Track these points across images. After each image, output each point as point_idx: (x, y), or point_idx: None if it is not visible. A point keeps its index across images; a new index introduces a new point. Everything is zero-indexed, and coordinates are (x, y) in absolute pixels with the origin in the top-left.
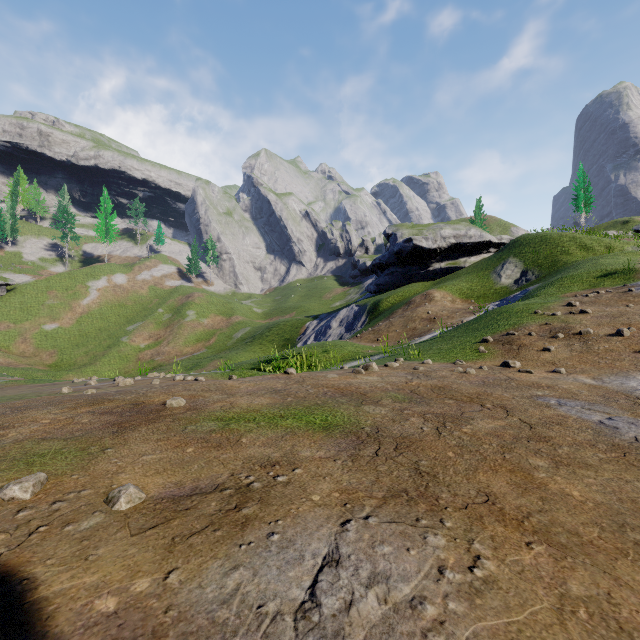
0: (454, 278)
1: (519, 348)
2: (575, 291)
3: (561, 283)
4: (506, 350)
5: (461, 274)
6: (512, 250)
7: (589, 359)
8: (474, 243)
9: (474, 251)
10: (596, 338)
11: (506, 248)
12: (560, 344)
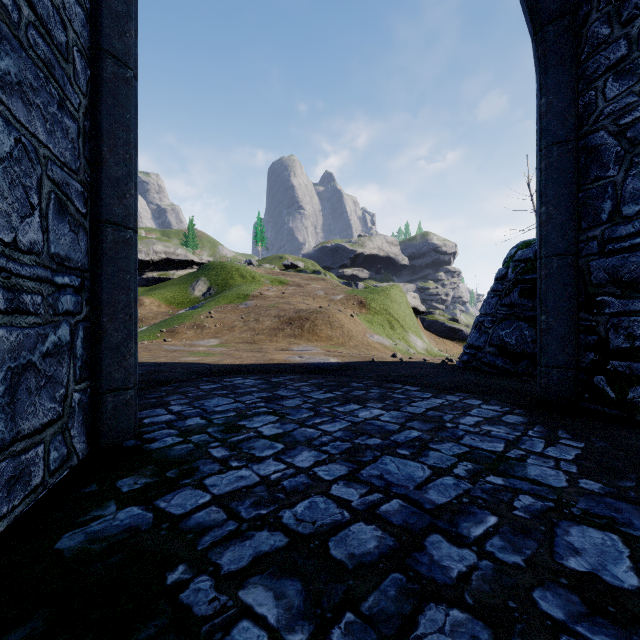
0: (163, 287)
1: (176, 334)
2: (222, 305)
3: (218, 299)
4: (170, 335)
5: (168, 285)
6: (204, 271)
7: (199, 336)
8: (181, 260)
9: (181, 266)
10: (208, 328)
11: (201, 269)
12: (193, 331)
